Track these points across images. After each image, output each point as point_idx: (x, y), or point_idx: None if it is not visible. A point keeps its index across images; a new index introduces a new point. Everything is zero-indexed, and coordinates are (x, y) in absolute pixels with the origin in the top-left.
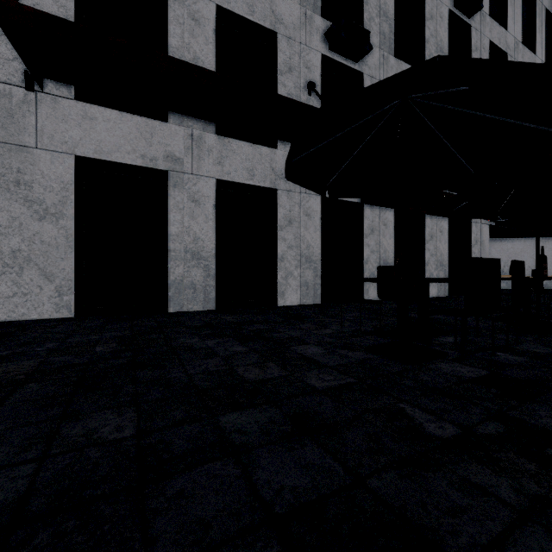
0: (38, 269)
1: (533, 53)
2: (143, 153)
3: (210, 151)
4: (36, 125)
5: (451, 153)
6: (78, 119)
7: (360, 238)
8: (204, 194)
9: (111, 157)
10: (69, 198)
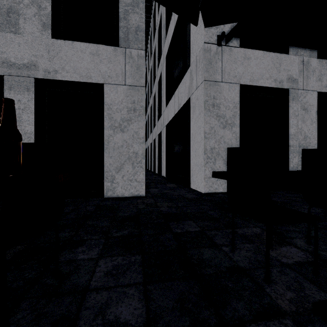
0: (222, 160)
1: None
2: (275, 78)
3: (314, 71)
4: (221, 67)
5: None
6: (241, 60)
7: None
8: (310, 103)
9: (258, 83)
10: (237, 113)
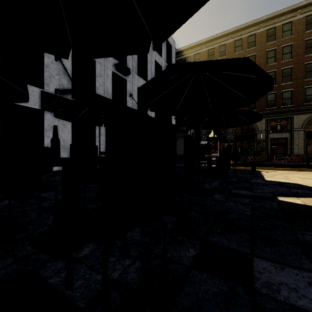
0: None
1: (161, 56)
2: None
3: None
4: None
5: (3, 80)
6: None
7: (43, 132)
8: None
9: None
10: None
